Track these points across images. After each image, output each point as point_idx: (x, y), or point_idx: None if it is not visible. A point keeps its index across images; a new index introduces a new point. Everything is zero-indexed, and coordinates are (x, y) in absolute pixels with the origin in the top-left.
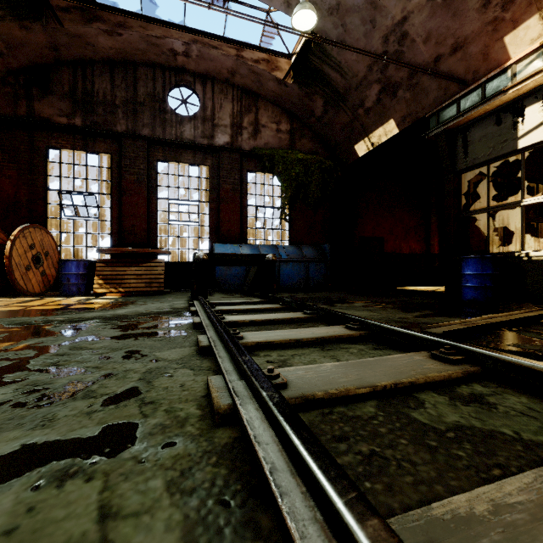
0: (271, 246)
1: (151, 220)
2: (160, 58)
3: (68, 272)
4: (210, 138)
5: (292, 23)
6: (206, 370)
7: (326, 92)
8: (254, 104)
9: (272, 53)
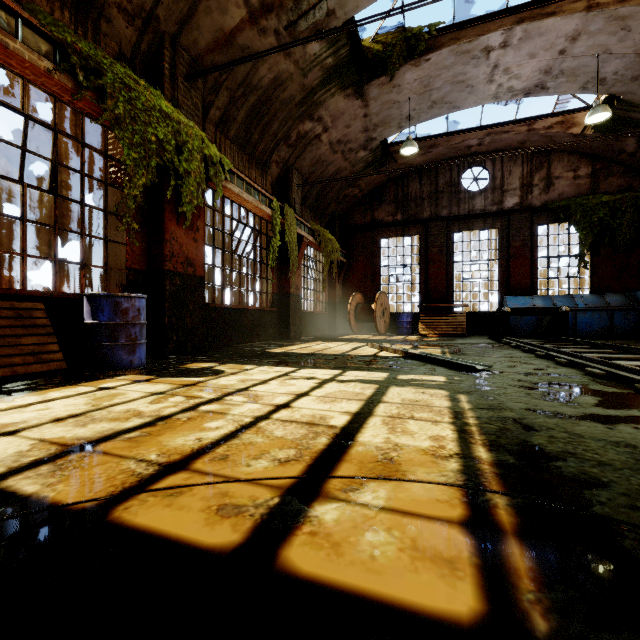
0: (566, 296)
1: (448, 280)
2: (457, 154)
3: (402, 320)
4: (499, 204)
5: (585, 122)
6: (531, 354)
7: (638, 132)
8: (546, 160)
9: (567, 112)
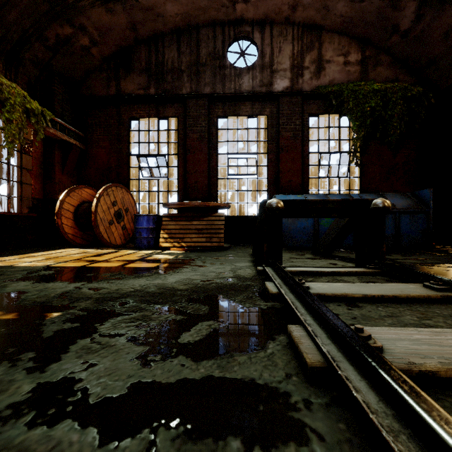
0: (344, 195)
1: (212, 175)
2: (220, 14)
3: (140, 226)
4: (269, 86)
5: None
6: None
7: None
8: (317, 39)
9: None
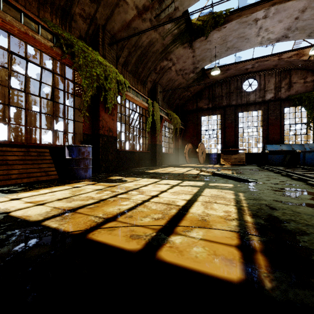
0: (299, 144)
1: (236, 136)
2: (240, 73)
3: (212, 157)
4: (263, 97)
5: (309, 54)
6: (279, 174)
7: None
8: (288, 74)
9: (300, 49)
